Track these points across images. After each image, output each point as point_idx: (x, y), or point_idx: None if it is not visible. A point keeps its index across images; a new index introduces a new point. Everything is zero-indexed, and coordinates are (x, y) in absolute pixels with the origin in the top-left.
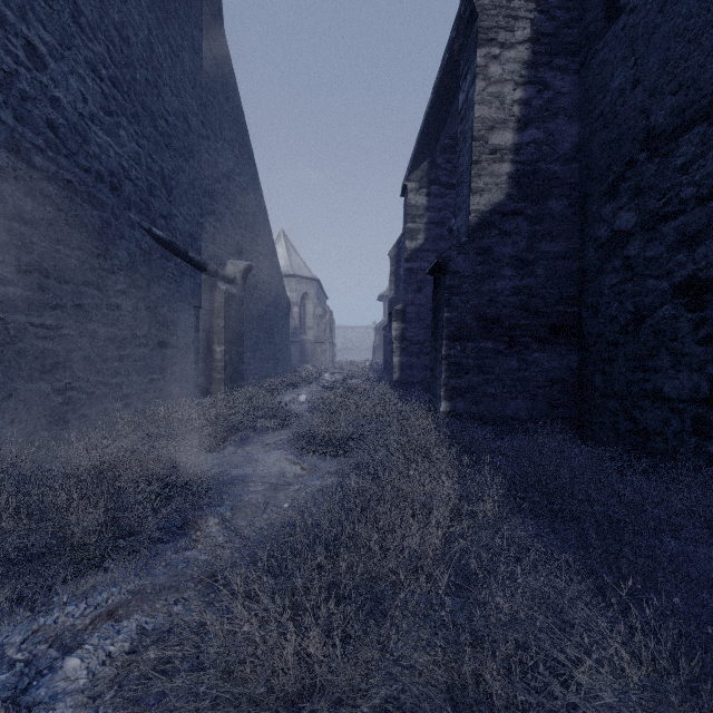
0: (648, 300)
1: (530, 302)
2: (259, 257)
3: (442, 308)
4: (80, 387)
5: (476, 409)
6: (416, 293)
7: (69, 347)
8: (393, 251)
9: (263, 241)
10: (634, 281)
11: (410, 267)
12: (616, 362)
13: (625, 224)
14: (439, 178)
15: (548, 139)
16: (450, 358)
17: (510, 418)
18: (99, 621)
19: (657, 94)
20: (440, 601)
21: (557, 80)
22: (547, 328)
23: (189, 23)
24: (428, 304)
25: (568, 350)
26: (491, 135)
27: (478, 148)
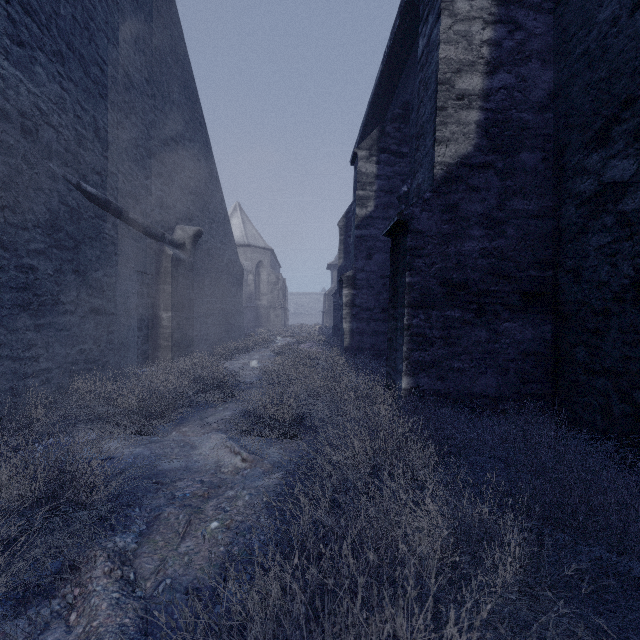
0: None
1: (501, 266)
2: (210, 224)
3: (404, 271)
4: None
5: (441, 385)
6: (366, 260)
7: None
8: (342, 221)
9: (215, 208)
10: (634, 239)
11: (360, 234)
12: (607, 334)
13: (620, 174)
14: (389, 147)
15: (520, 85)
16: (413, 328)
17: (479, 395)
18: None
19: None
20: None
21: (530, 20)
22: (519, 294)
23: None
24: (378, 271)
25: (542, 319)
26: (458, 78)
27: (443, 93)
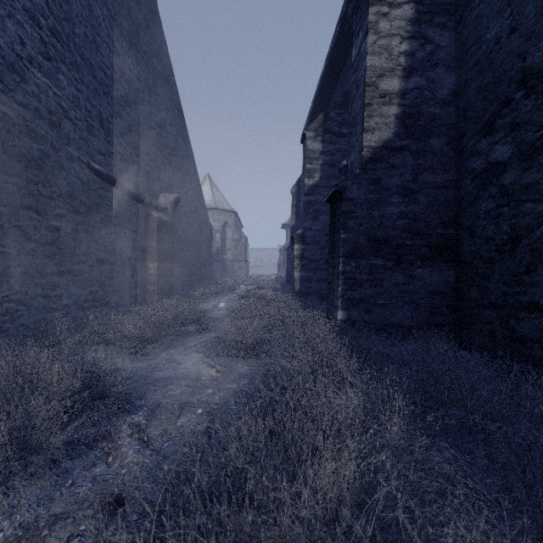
0: (525, 222)
1: (414, 225)
2: (186, 192)
3: (339, 230)
4: (18, 299)
5: (368, 317)
6: (313, 221)
7: (6, 263)
8: (294, 188)
9: (190, 179)
10: (510, 205)
11: (308, 200)
12: (492, 277)
13: (501, 156)
14: (331, 128)
15: (429, 86)
16: (346, 273)
17: (397, 325)
18: None
19: (534, 37)
20: None
21: (437, 36)
22: (428, 247)
23: None
24: (323, 230)
25: (446, 266)
26: (381, 81)
27: (370, 93)
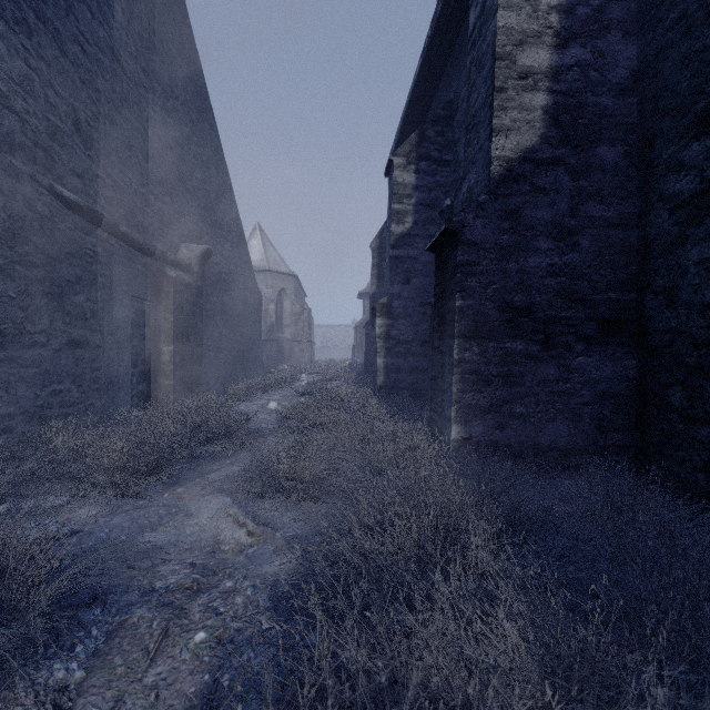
0: None
1: (574, 286)
2: (223, 244)
3: (453, 293)
4: None
5: (500, 435)
6: (403, 285)
7: None
8: (375, 242)
9: (229, 225)
10: None
11: (396, 255)
12: None
13: None
14: (429, 153)
15: (597, 62)
16: (464, 363)
17: (547, 447)
18: None
19: None
20: None
21: None
22: (596, 322)
23: None
24: (417, 298)
25: (624, 353)
26: (521, 52)
27: (503, 70)
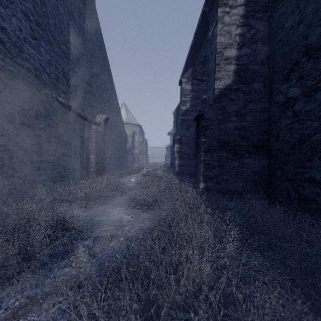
0: (307, 132)
1: (244, 133)
2: (112, 114)
3: (201, 136)
4: (18, 176)
5: (217, 186)
6: (186, 130)
7: (12, 155)
8: (175, 111)
9: (114, 106)
10: (299, 122)
11: (183, 118)
12: (289, 163)
13: (294, 94)
14: (197, 77)
15: (253, 53)
16: (205, 161)
17: (234, 191)
18: (5, 320)
19: (312, 27)
20: (215, 319)
21: (257, 24)
22: (252, 146)
23: (78, 0)
24: (191, 136)
25: (263, 157)
26: (225, 51)
27: (219, 57)
